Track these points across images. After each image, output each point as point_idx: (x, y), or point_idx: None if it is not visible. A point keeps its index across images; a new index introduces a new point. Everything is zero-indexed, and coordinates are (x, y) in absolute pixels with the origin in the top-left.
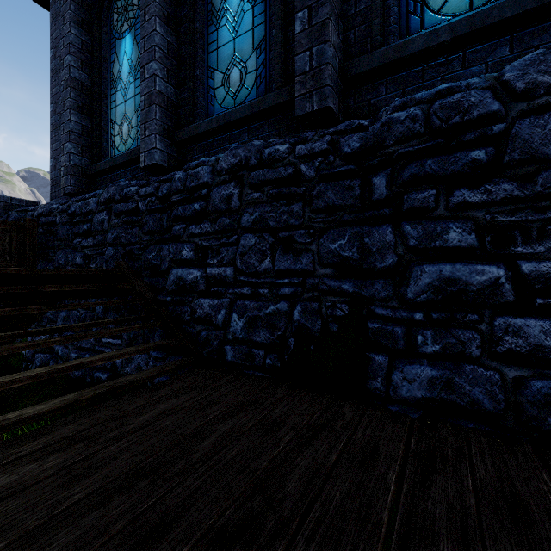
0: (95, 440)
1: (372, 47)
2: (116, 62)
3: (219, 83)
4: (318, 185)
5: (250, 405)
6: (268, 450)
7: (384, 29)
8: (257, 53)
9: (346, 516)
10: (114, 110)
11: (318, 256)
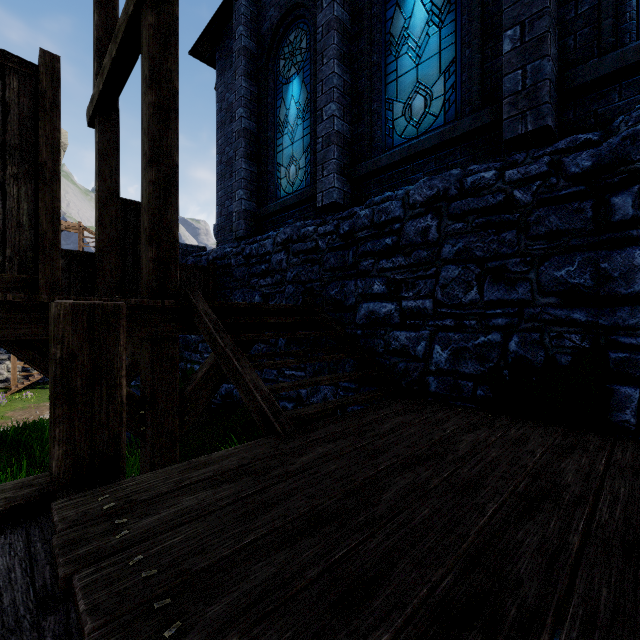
0: (362, 435)
1: (601, 51)
2: (283, 107)
3: (399, 113)
4: (537, 210)
5: (480, 426)
6: (526, 456)
7: (617, 28)
8: (445, 77)
9: (639, 501)
10: (281, 154)
11: (538, 285)
